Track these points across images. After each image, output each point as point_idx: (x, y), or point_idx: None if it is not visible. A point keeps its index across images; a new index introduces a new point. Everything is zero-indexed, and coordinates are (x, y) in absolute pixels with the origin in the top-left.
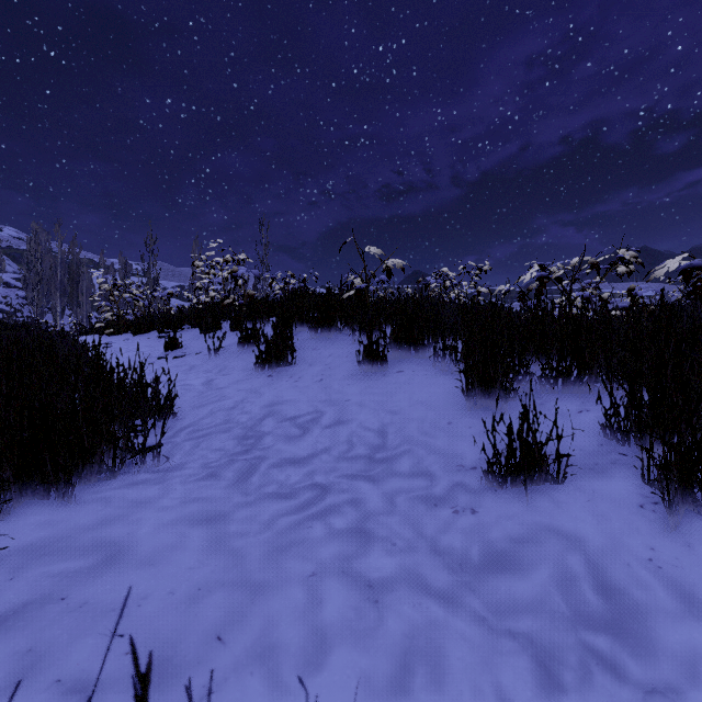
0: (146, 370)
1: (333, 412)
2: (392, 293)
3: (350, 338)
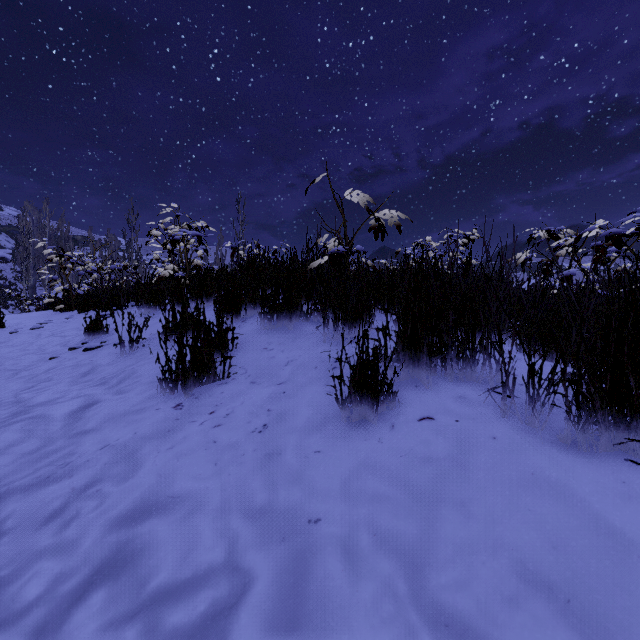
0: (35, 370)
1: (273, 585)
2: (368, 265)
3: (321, 330)
